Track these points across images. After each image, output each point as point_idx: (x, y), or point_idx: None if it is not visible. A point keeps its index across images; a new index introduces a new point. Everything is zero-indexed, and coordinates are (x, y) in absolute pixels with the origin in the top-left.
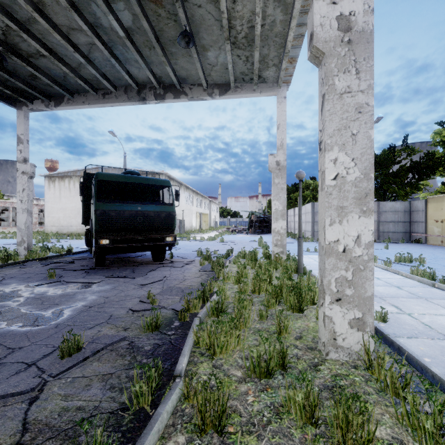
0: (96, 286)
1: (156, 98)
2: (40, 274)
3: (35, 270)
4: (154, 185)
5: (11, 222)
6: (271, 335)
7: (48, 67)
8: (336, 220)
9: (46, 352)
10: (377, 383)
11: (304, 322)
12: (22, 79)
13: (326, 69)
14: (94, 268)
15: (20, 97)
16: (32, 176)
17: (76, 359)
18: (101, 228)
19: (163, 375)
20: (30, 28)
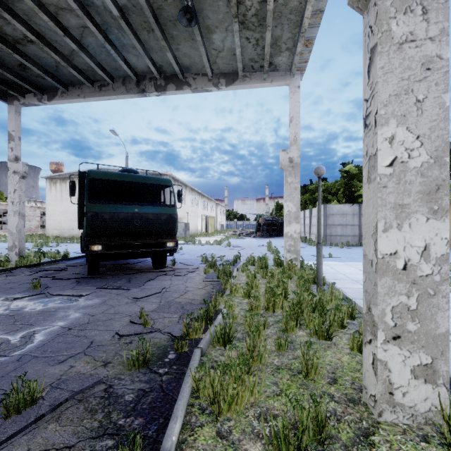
0: (83, 300)
1: (157, 89)
2: (25, 284)
3: (21, 278)
4: (155, 185)
5: None
6: (295, 376)
7: (37, 55)
8: (392, 223)
9: None
10: None
11: (335, 354)
12: (11, 69)
13: (378, 10)
14: (86, 276)
15: (10, 90)
16: (24, 175)
17: (25, 420)
18: (93, 232)
19: None
20: (13, 7)
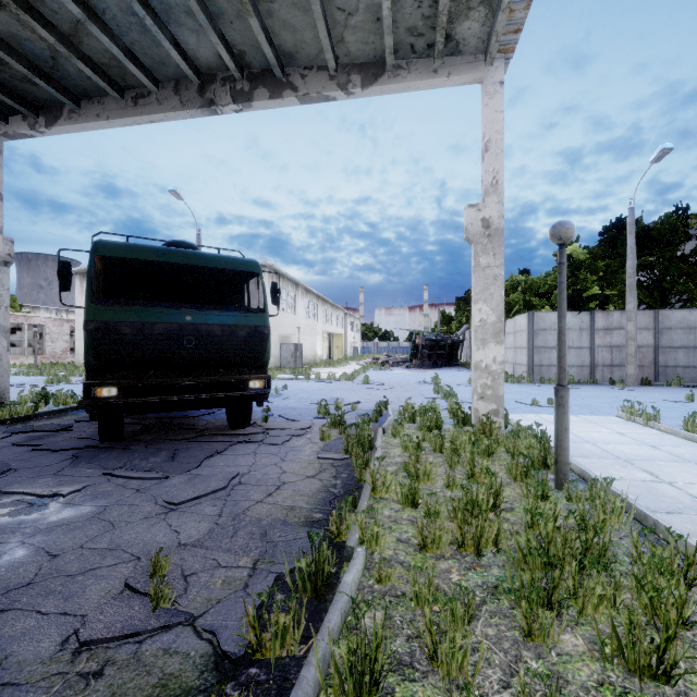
0: (59, 507)
1: (236, 99)
2: None
3: None
4: (232, 274)
5: (26, 349)
6: None
7: (15, 33)
8: None
9: None
10: None
11: None
12: None
13: None
14: (94, 445)
15: None
16: (7, 261)
17: None
18: (100, 361)
19: None
20: None
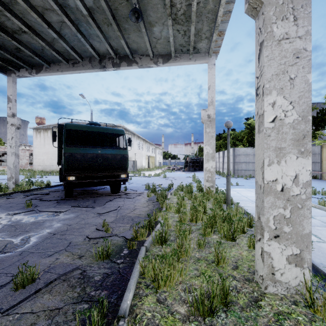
0: (62, 215)
1: (114, 66)
2: (21, 204)
3: (18, 200)
4: (112, 134)
5: None
6: (210, 264)
7: (29, 41)
8: (274, 160)
9: (3, 282)
10: (322, 325)
11: (237, 250)
12: (10, 52)
13: (264, 17)
14: (64, 198)
15: (9, 66)
16: (19, 127)
17: (28, 292)
18: (69, 167)
19: (108, 312)
20: (12, 8)
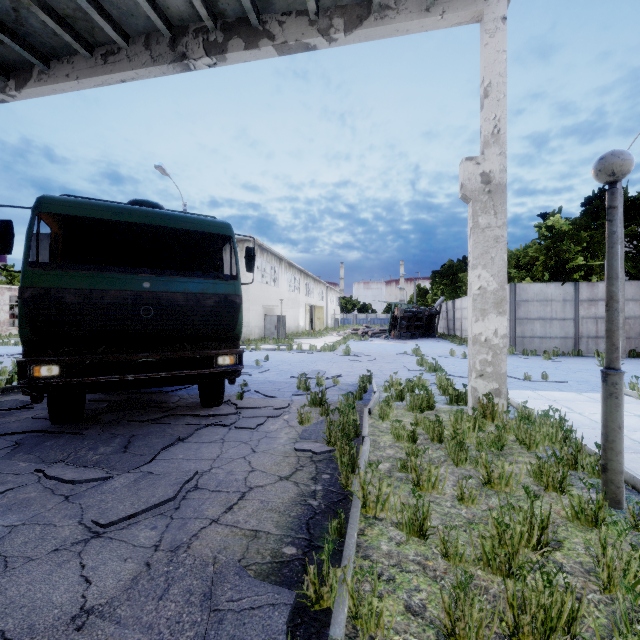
0: None
1: (209, 52)
2: None
3: None
4: (206, 240)
5: None
6: None
7: None
8: None
9: None
10: None
11: None
12: None
13: None
14: (42, 430)
15: None
16: None
17: None
18: (38, 335)
19: None
20: None
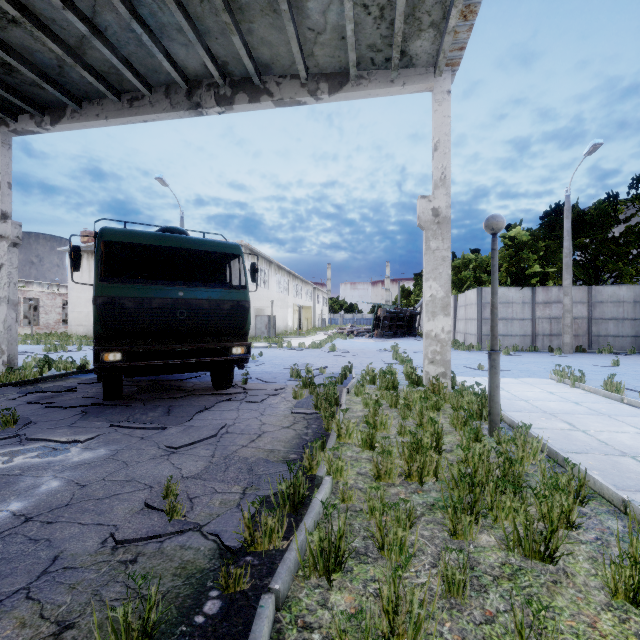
0: (79, 450)
1: (219, 103)
2: None
3: None
4: (216, 255)
5: (22, 320)
6: None
7: (27, 46)
8: None
9: None
10: None
11: (577, 608)
12: None
13: None
14: (99, 403)
15: None
16: (16, 242)
17: None
18: (107, 331)
19: None
20: None
